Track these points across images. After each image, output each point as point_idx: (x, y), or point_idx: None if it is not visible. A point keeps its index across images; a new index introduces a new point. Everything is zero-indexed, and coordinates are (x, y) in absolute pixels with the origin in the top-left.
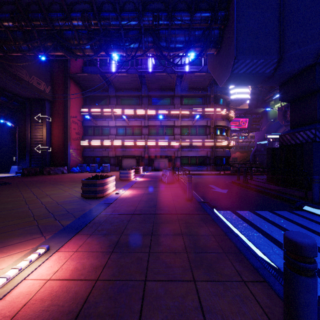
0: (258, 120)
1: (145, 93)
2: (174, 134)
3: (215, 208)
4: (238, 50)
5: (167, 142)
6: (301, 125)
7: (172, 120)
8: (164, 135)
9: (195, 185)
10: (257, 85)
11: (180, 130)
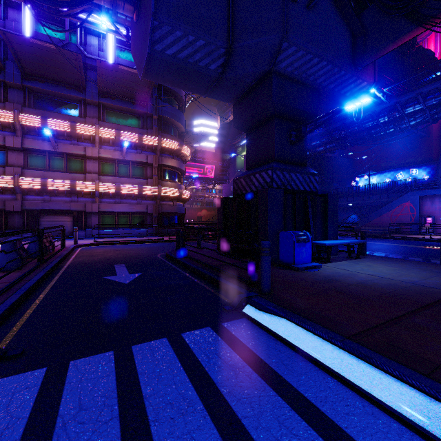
0: (225, 170)
1: (14, 80)
2: (86, 171)
3: (7, 362)
4: (159, 2)
5: (68, 185)
6: (258, 165)
7: (81, 145)
8: (63, 172)
9: (84, 267)
10: (203, 93)
11: (98, 165)
